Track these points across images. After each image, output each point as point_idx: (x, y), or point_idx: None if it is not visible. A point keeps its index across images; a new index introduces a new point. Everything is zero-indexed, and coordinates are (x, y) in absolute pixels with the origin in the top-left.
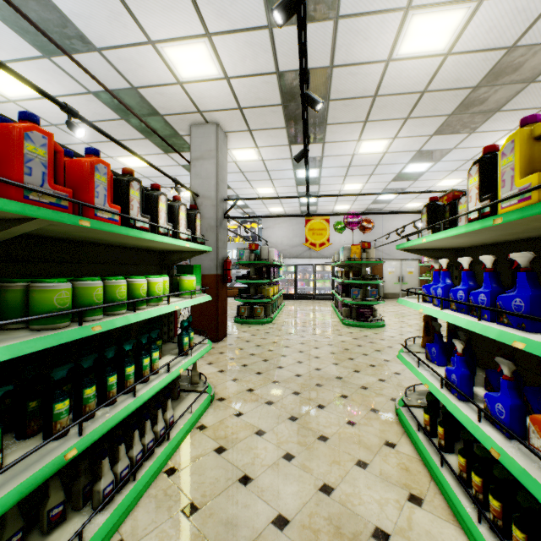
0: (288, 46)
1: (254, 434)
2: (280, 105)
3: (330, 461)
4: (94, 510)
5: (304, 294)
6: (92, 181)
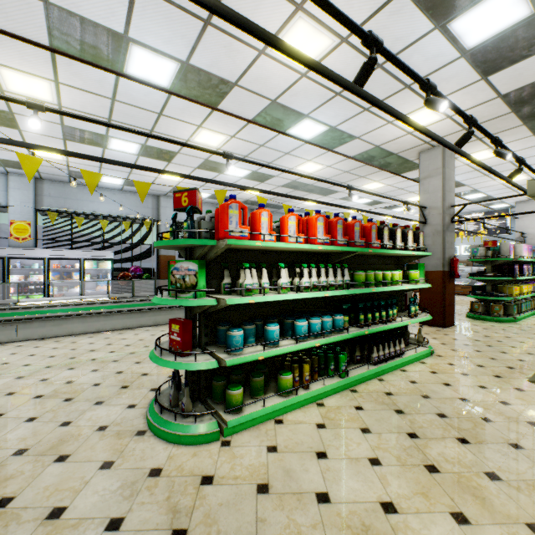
0: (507, 79)
1: (459, 373)
2: (510, 112)
3: (516, 397)
4: (370, 364)
5: None
6: (371, 233)
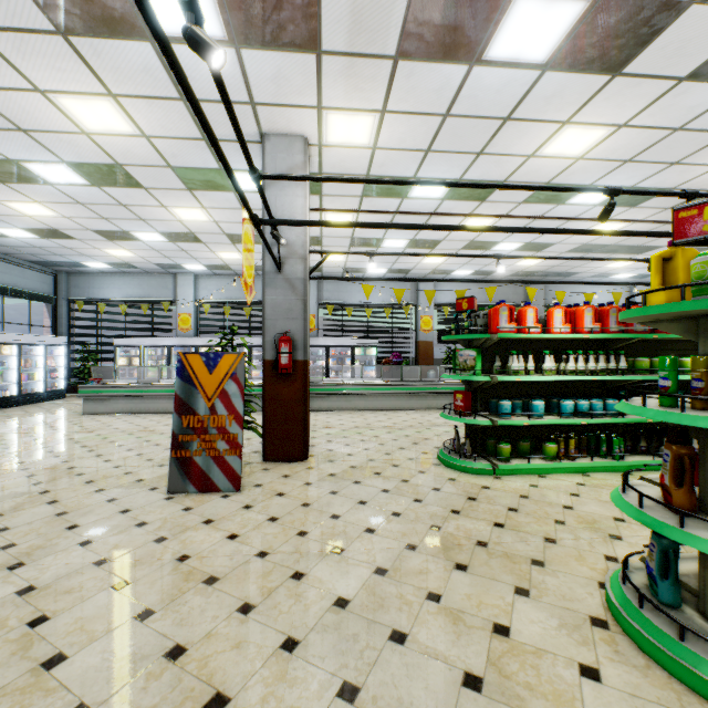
0: None
1: None
2: None
3: None
4: (659, 457)
5: None
6: None
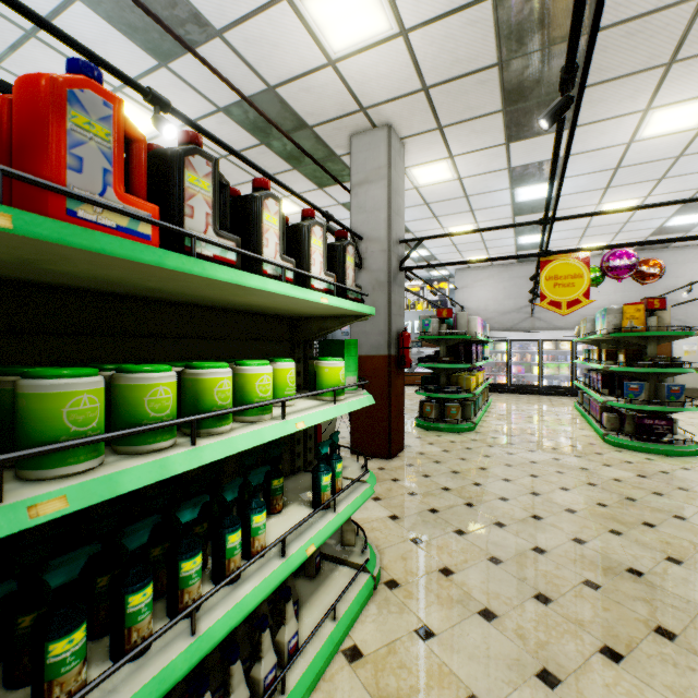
0: None
1: None
2: (494, 65)
3: None
4: None
5: (523, 385)
6: (58, 127)
